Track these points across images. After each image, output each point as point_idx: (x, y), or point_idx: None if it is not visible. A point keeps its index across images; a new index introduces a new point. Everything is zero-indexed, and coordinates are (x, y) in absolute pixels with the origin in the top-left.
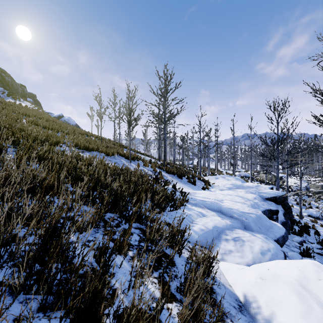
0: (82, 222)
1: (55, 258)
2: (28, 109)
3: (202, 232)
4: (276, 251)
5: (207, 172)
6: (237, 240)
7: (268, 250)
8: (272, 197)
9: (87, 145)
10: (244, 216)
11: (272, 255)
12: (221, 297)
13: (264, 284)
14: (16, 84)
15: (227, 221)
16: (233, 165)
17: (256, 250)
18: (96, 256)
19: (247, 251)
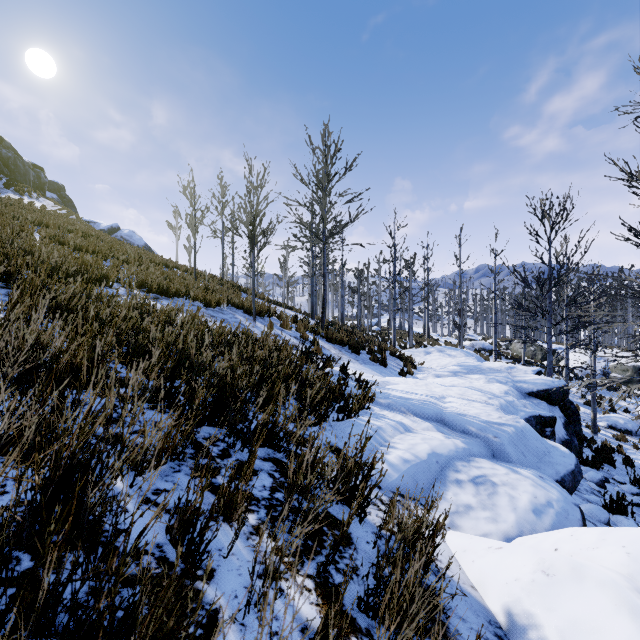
0: (142, 449)
1: (62, 547)
2: (46, 213)
3: (407, 466)
4: (565, 506)
5: (408, 341)
6: (481, 483)
7: (548, 503)
8: (540, 391)
9: (164, 284)
10: (491, 431)
11: (557, 514)
12: (476, 639)
13: (552, 588)
14: (25, 163)
15: (457, 441)
16: (459, 326)
17: (522, 505)
18: (172, 530)
19: (504, 507)
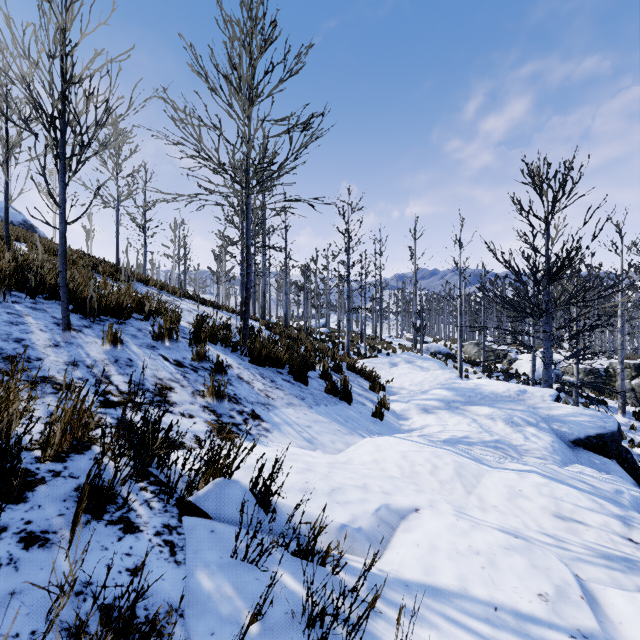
0: None
1: None
2: None
3: None
4: None
5: (361, 344)
6: None
7: None
8: (592, 437)
9: None
10: None
11: None
12: None
13: None
14: None
15: None
16: (419, 329)
17: None
18: None
19: None
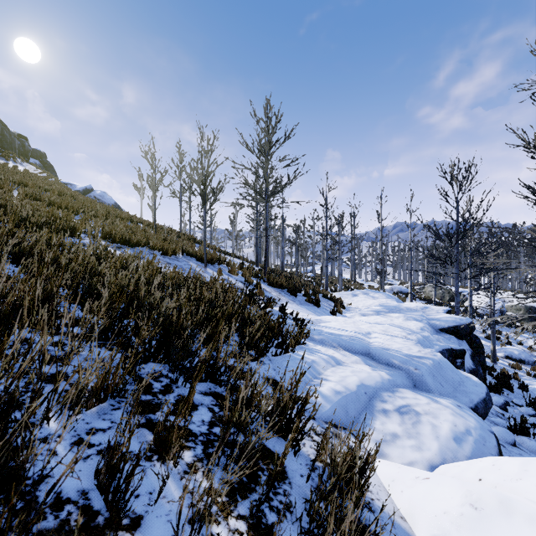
0: (77, 389)
1: None
2: (27, 175)
3: (338, 397)
4: (482, 434)
5: (338, 285)
6: (405, 412)
7: (467, 431)
8: (450, 327)
9: (127, 235)
10: (412, 364)
11: (475, 442)
12: None
13: (481, 522)
14: (11, 133)
15: (382, 373)
16: (381, 273)
17: (444, 433)
18: (100, 474)
19: (427, 436)
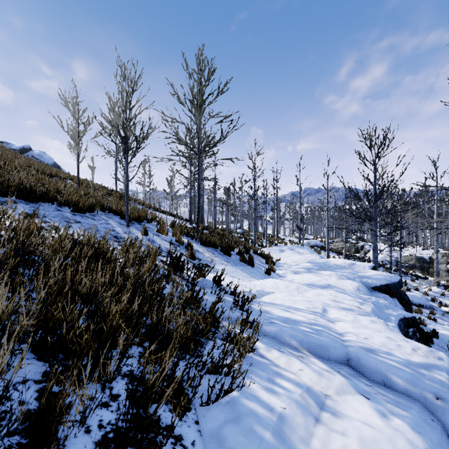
0: None
1: None
2: None
3: None
4: None
5: (263, 240)
6: None
7: None
8: (383, 285)
9: (24, 187)
10: (428, 386)
11: None
12: None
13: None
14: None
15: (406, 430)
16: (301, 229)
17: None
18: None
19: None
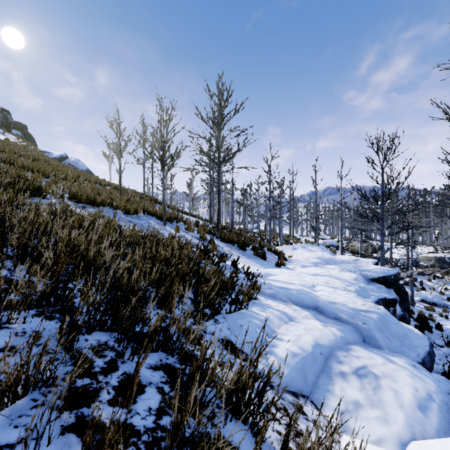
0: None
1: None
2: (6, 142)
3: (295, 360)
4: (444, 398)
5: (279, 239)
6: (364, 375)
7: (429, 396)
8: (380, 277)
9: (92, 196)
10: (360, 318)
11: (439, 409)
12: None
13: None
14: None
15: (334, 329)
16: (316, 229)
17: (407, 400)
18: None
19: (391, 404)
